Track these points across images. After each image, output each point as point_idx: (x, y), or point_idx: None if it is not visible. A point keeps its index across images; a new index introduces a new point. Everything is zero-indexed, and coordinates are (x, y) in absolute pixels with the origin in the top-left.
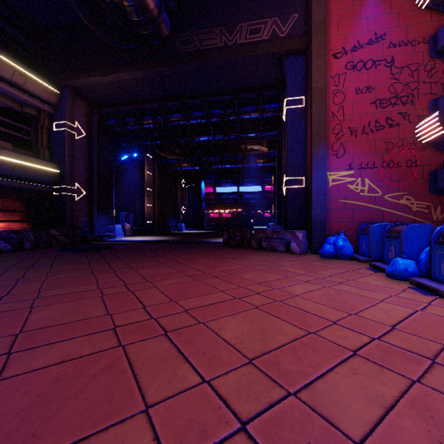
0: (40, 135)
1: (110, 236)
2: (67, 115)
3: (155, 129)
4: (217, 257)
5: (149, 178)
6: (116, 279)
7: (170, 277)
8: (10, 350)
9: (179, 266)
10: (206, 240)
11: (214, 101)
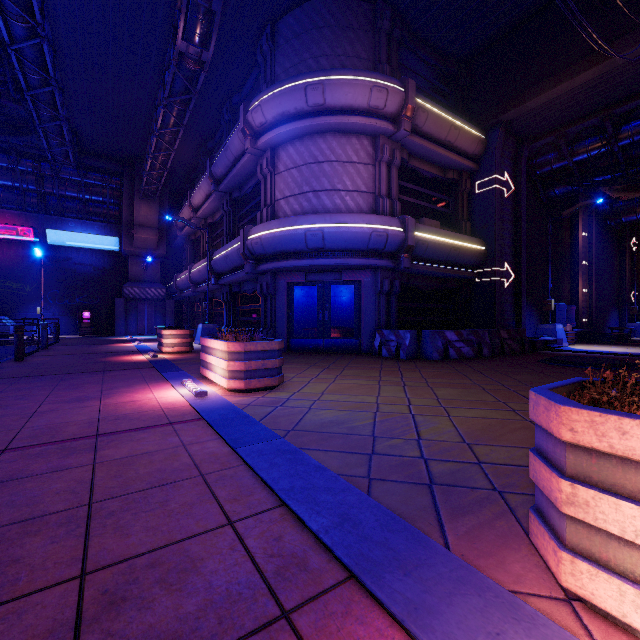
0: (460, 204)
1: (557, 343)
2: (496, 166)
3: (638, 144)
4: None
5: (582, 243)
6: None
7: None
8: None
9: None
10: None
11: None
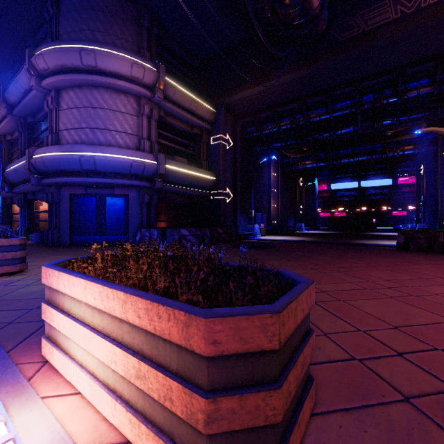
0: (202, 150)
1: (253, 235)
2: (221, 129)
3: (290, 129)
4: (426, 263)
5: (274, 179)
6: (362, 280)
7: (424, 283)
8: (432, 346)
9: (401, 270)
10: (356, 242)
11: (366, 86)
